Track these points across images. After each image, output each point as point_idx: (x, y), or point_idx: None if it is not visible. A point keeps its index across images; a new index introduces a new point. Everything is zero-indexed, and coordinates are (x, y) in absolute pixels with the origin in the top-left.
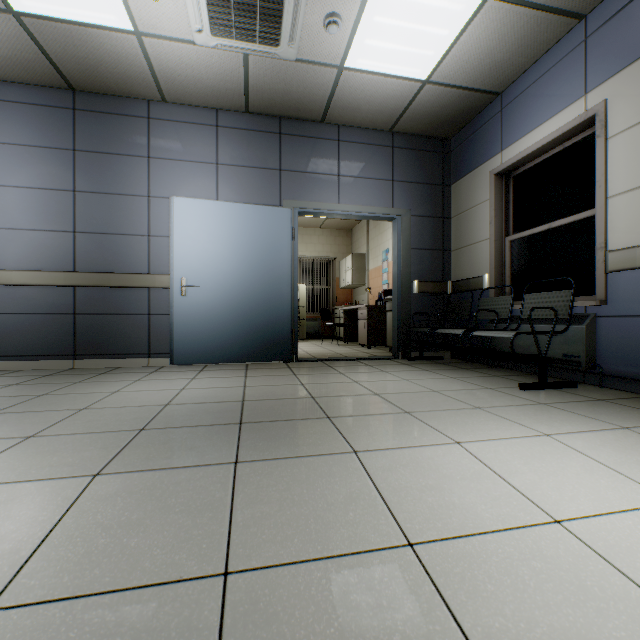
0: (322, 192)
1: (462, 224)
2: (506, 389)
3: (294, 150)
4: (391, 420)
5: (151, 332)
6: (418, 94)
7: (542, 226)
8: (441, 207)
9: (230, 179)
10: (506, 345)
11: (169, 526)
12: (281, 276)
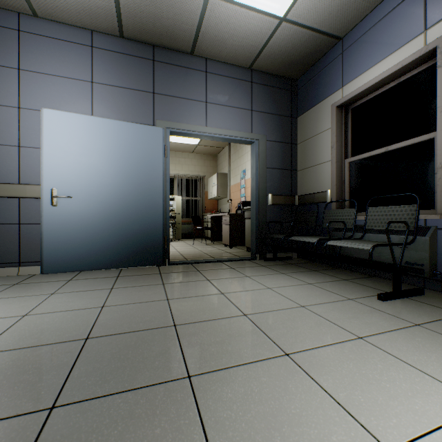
0: (192, 115)
1: (307, 149)
2: (366, 300)
3: (166, 76)
4: (272, 378)
5: (21, 241)
6: (275, 32)
7: (379, 149)
8: (290, 135)
9: (105, 97)
10: (349, 250)
11: None
12: (154, 188)
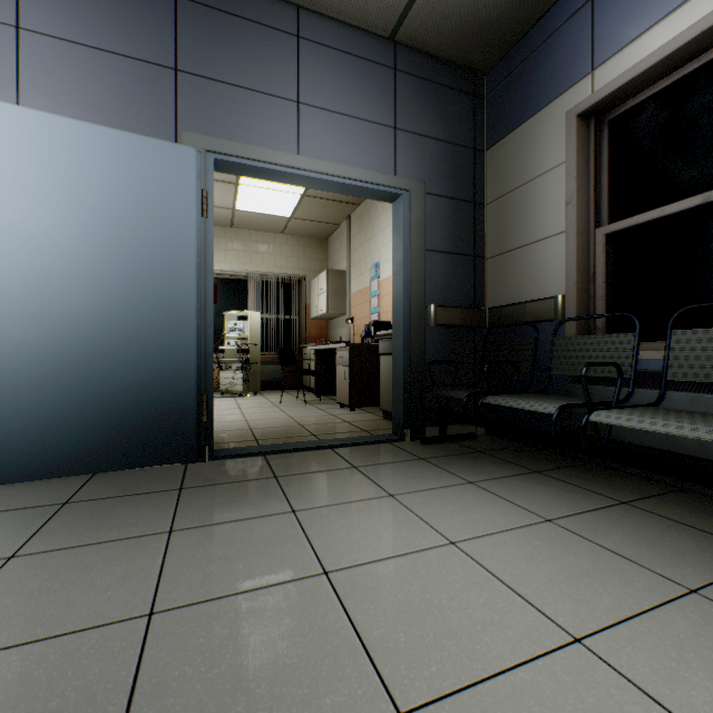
0: (266, 129)
1: (508, 212)
2: None
3: (207, 35)
4: None
5: None
6: None
7: (687, 200)
8: (471, 185)
9: (53, 68)
10: (615, 427)
11: None
12: (174, 286)
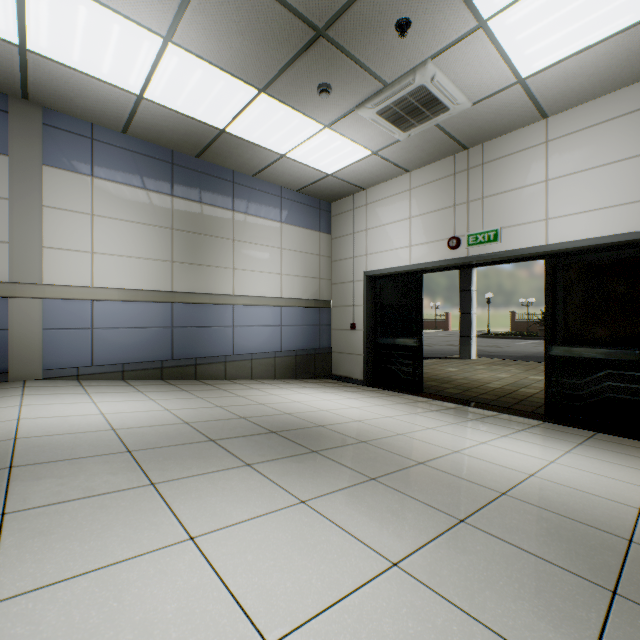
0: None
1: None
2: None
3: None
4: None
5: None
6: None
7: None
8: None
9: None
10: None
11: (95, 467)
12: None
